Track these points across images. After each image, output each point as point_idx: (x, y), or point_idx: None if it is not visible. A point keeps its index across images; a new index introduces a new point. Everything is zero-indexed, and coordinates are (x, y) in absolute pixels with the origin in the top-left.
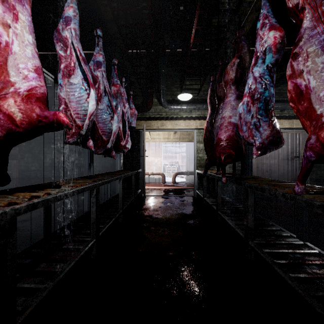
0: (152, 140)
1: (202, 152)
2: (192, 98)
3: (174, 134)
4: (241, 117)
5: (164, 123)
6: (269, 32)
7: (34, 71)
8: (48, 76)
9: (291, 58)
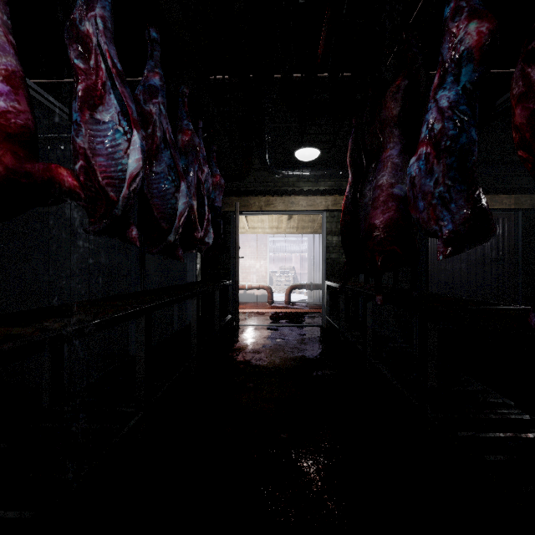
0: (250, 231)
1: (337, 251)
2: (319, 158)
3: (289, 221)
4: (414, 184)
5: (272, 200)
6: (468, 24)
7: (6, 81)
8: (58, 110)
9: (524, 62)
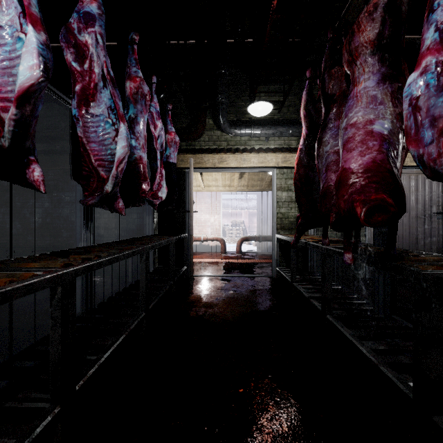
0: (205, 188)
1: (286, 206)
2: (270, 118)
3: (240, 180)
4: (417, 110)
5: (225, 157)
6: None
7: None
8: None
9: None
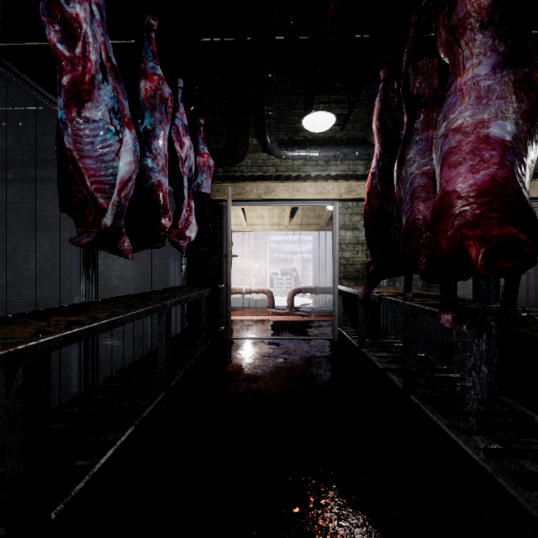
0: (248, 228)
1: (351, 249)
2: (330, 137)
3: (291, 217)
4: None
5: (273, 187)
6: None
7: None
8: None
9: None
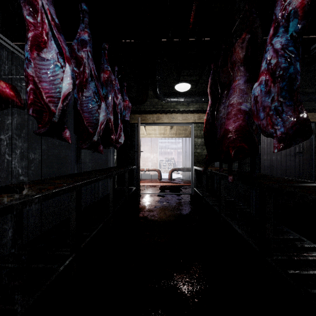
0: (147, 135)
1: (200, 148)
2: (190, 90)
3: (171, 130)
4: (257, 102)
5: (160, 116)
6: None
7: None
8: (19, 53)
9: None
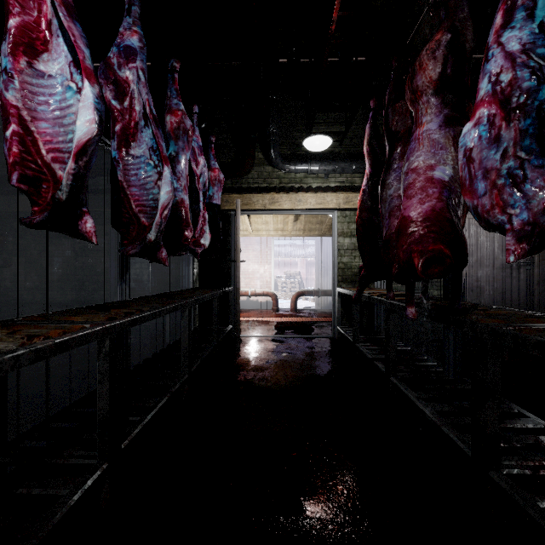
0: (254, 233)
1: (349, 254)
2: (330, 151)
3: (295, 223)
4: (471, 160)
5: (277, 198)
6: None
7: None
8: None
9: None
